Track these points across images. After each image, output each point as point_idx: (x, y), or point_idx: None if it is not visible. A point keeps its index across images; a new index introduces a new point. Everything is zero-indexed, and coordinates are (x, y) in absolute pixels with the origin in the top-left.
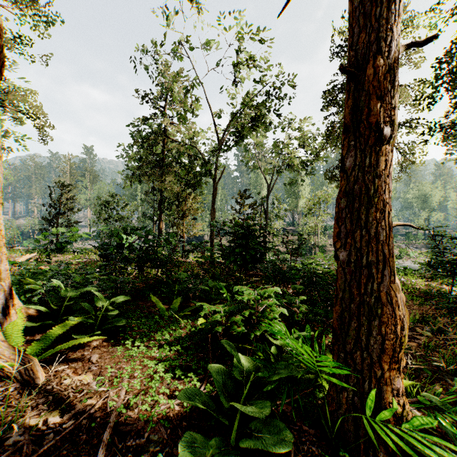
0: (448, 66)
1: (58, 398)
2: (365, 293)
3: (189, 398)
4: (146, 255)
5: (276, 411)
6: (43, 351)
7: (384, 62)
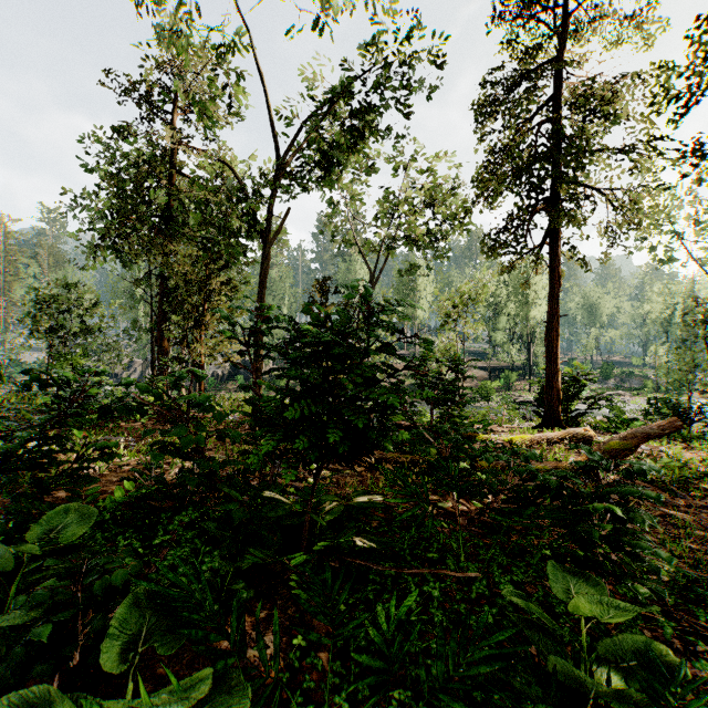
0: None
1: None
2: None
3: None
4: None
5: None
6: None
7: None
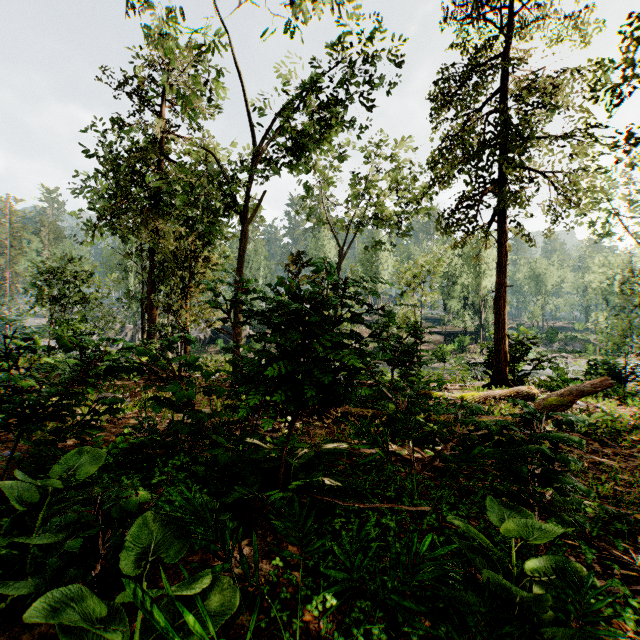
0: None
1: None
2: None
3: None
4: None
5: None
6: None
7: None
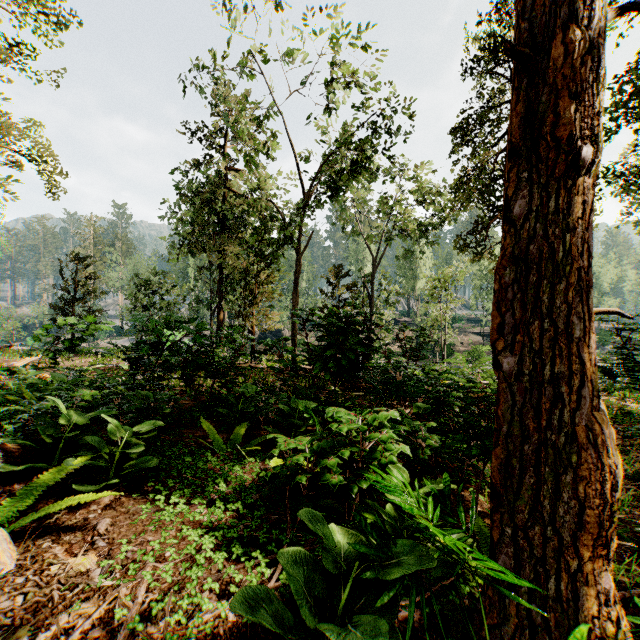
0: (634, 85)
1: (33, 601)
2: (548, 428)
3: (249, 609)
4: (196, 360)
5: (396, 619)
6: (23, 514)
7: (582, 34)
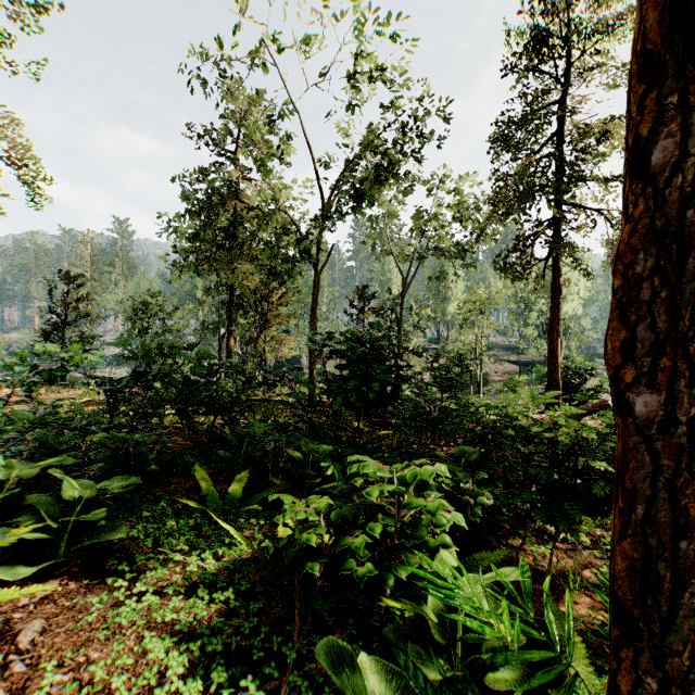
0: None
1: None
2: None
3: None
4: (192, 392)
5: None
6: None
7: None
